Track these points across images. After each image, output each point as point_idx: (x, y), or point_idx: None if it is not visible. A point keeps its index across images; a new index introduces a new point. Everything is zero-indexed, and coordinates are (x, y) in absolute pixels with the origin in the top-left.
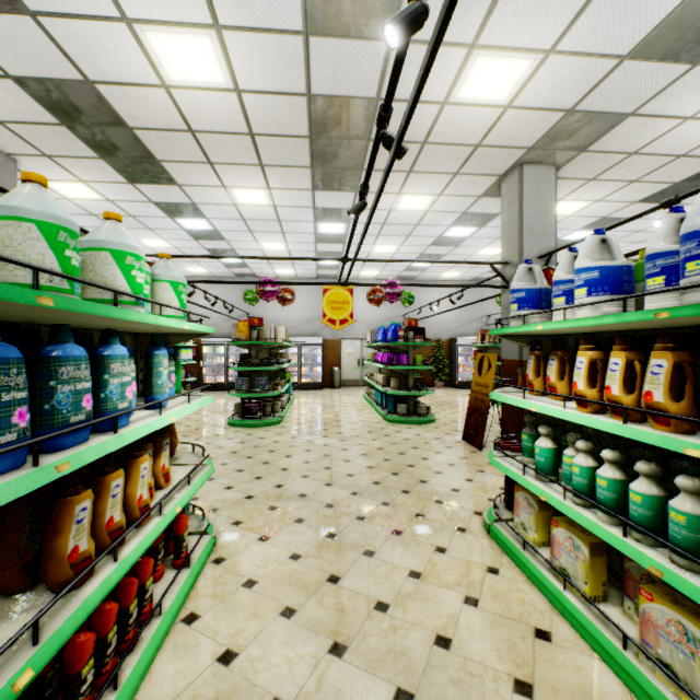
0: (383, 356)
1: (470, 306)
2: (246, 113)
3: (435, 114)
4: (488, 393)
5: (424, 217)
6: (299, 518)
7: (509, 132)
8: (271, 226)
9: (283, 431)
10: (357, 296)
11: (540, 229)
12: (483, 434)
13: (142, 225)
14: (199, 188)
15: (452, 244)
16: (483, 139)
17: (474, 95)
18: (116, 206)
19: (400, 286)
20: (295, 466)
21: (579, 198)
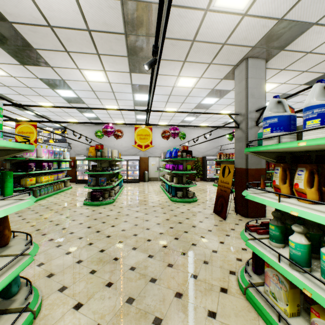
0: (169, 165)
1: (213, 141)
2: (83, 12)
3: (201, 18)
4: (228, 187)
5: (191, 91)
6: (109, 282)
7: (243, 35)
8: (109, 96)
9: (114, 208)
10: (156, 135)
11: (257, 94)
12: (226, 211)
13: (37, 93)
14: (64, 69)
15: (205, 108)
16: (228, 39)
17: (225, 4)
18: (18, 80)
19: (179, 126)
20: (116, 233)
21: (273, 81)
